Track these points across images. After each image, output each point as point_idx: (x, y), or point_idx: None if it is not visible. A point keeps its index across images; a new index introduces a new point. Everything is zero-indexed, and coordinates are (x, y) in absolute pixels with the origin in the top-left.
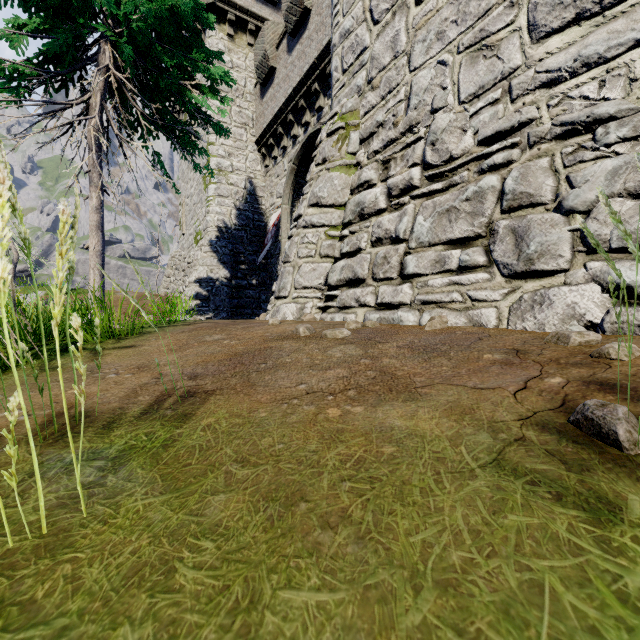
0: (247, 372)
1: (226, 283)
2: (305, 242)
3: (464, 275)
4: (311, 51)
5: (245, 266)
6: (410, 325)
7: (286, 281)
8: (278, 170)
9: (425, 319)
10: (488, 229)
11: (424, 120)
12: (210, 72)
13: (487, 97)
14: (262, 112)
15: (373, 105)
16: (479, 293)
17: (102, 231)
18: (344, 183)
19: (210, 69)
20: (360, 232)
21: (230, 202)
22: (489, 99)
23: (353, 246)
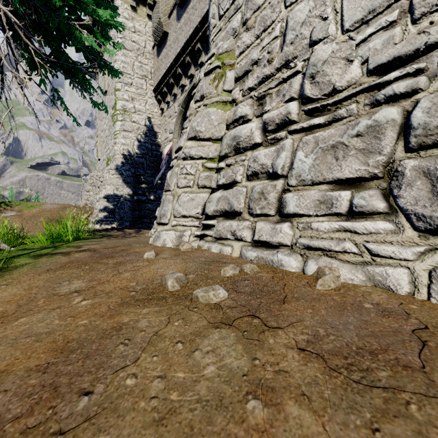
0: (42, 435)
1: (129, 199)
2: (184, 173)
3: (358, 222)
4: (195, 18)
5: (145, 185)
6: (293, 272)
7: (166, 209)
8: (170, 112)
9: (311, 268)
10: (386, 169)
11: (301, 54)
12: (97, 13)
13: (379, 21)
14: (158, 67)
15: (248, 45)
16: (383, 247)
17: None
18: (220, 118)
19: (98, 12)
20: (236, 165)
21: (133, 136)
22: (382, 23)
23: (229, 178)
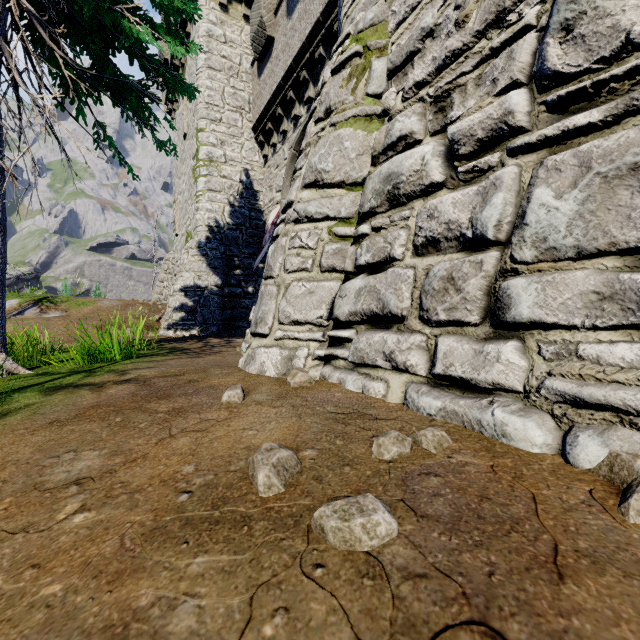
0: None
1: (216, 292)
2: (296, 246)
3: None
4: (314, 7)
5: (240, 271)
6: (537, 456)
7: (266, 309)
8: (277, 159)
9: (589, 454)
10: None
11: None
12: None
13: None
14: (259, 93)
15: (413, 4)
16: None
17: (1, 231)
18: (361, 146)
19: None
20: (391, 228)
21: (223, 197)
22: None
23: (378, 253)
